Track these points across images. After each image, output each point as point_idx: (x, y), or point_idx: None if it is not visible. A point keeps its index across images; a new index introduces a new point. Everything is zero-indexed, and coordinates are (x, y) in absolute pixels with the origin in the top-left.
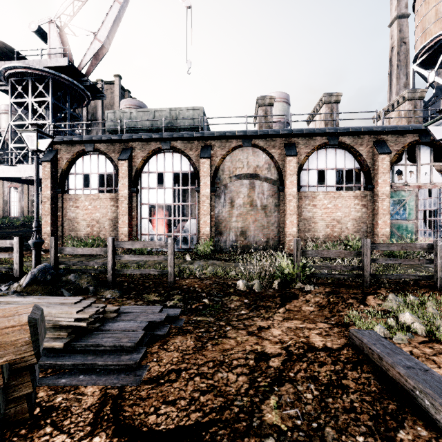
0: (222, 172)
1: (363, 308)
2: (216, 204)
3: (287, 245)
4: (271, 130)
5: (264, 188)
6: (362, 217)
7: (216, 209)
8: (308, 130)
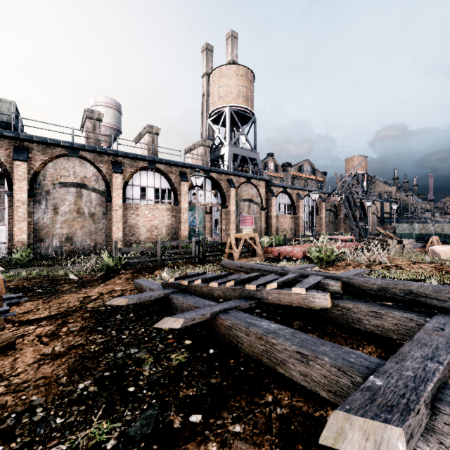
0: (43, 177)
1: (151, 276)
2: (35, 209)
3: None
4: (99, 148)
5: (93, 197)
6: (172, 224)
7: (35, 215)
8: (132, 155)
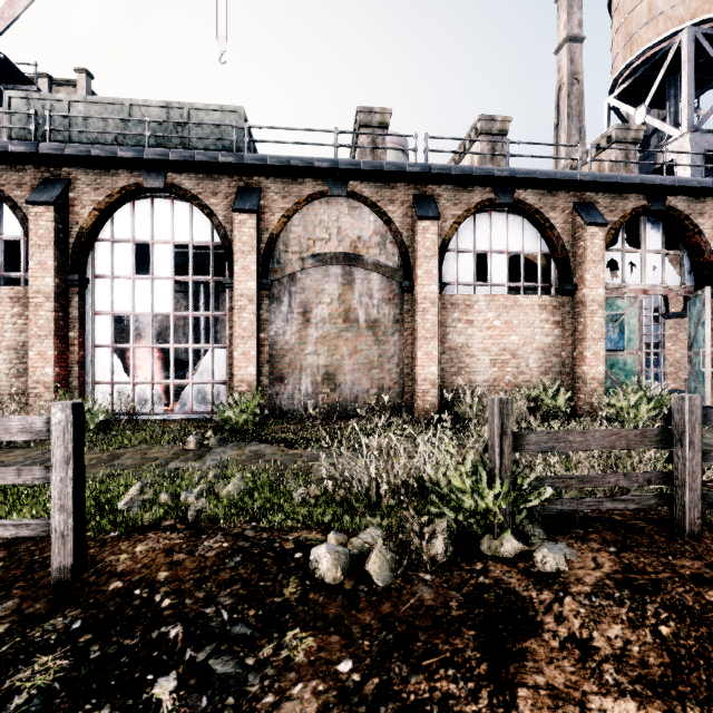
0: (283, 247)
1: None
2: (271, 315)
3: (420, 402)
4: (388, 163)
5: (373, 284)
6: (555, 345)
7: (271, 327)
8: (460, 169)
